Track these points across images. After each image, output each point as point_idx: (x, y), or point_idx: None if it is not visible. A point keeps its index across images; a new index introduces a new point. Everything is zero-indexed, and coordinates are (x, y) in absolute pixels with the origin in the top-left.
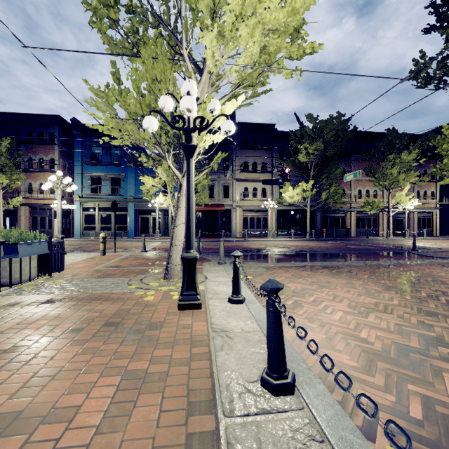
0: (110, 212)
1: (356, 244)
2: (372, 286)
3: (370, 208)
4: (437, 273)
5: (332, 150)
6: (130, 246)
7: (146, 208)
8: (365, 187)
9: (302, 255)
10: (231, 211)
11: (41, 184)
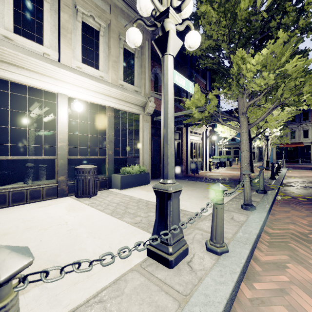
0: (230, 150)
1: None
2: None
3: None
4: None
5: None
6: None
7: None
8: None
9: None
10: (309, 146)
11: None
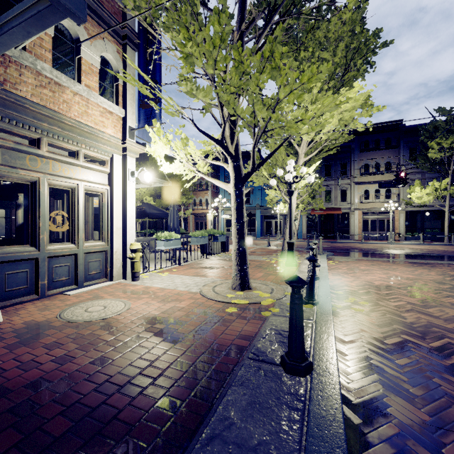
0: None
1: None
2: (431, 273)
3: None
4: None
5: None
6: (258, 243)
7: (270, 214)
8: None
9: (405, 255)
10: (348, 214)
11: (200, 199)
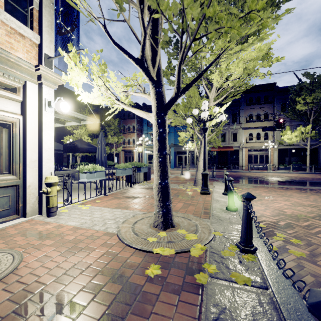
0: None
1: None
2: None
3: None
4: None
5: None
6: (173, 172)
7: (181, 150)
8: None
9: (288, 182)
10: (238, 151)
11: (128, 139)
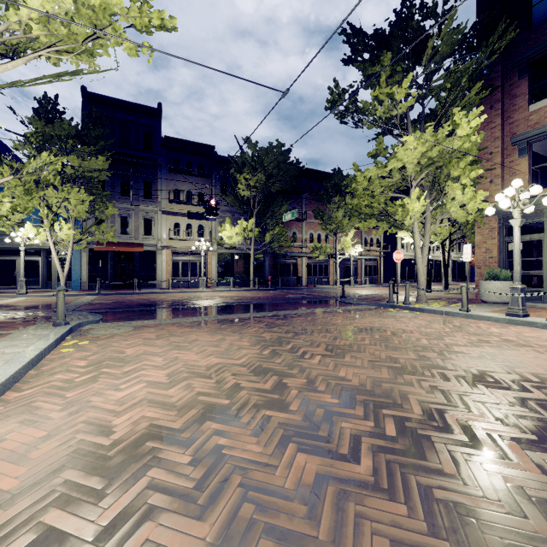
0: None
1: (297, 293)
2: (244, 341)
3: (319, 253)
4: (335, 320)
5: (276, 185)
6: None
7: (10, 246)
8: (316, 231)
9: (214, 308)
10: (155, 253)
11: None
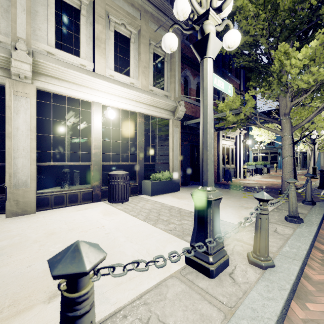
0: (267, 155)
1: None
2: None
3: None
4: None
5: None
6: None
7: None
8: None
9: None
10: None
11: None
